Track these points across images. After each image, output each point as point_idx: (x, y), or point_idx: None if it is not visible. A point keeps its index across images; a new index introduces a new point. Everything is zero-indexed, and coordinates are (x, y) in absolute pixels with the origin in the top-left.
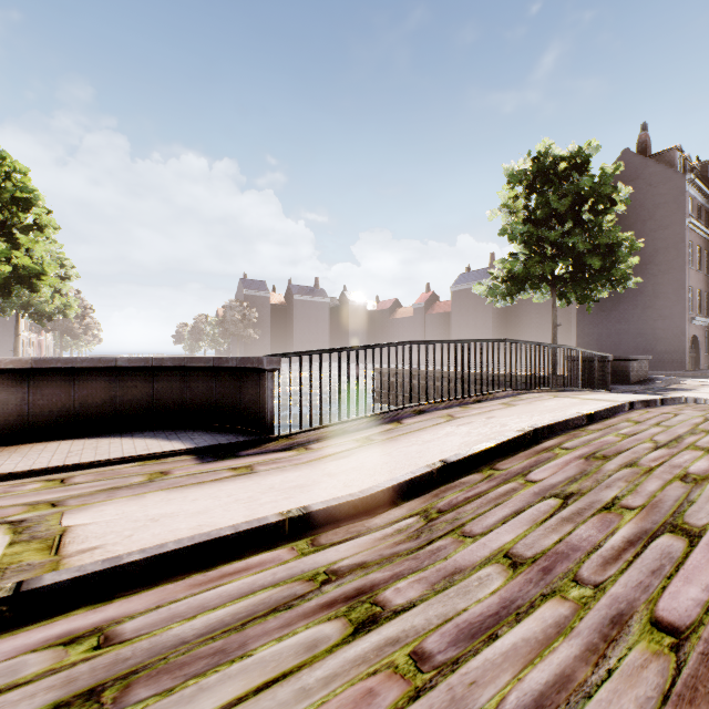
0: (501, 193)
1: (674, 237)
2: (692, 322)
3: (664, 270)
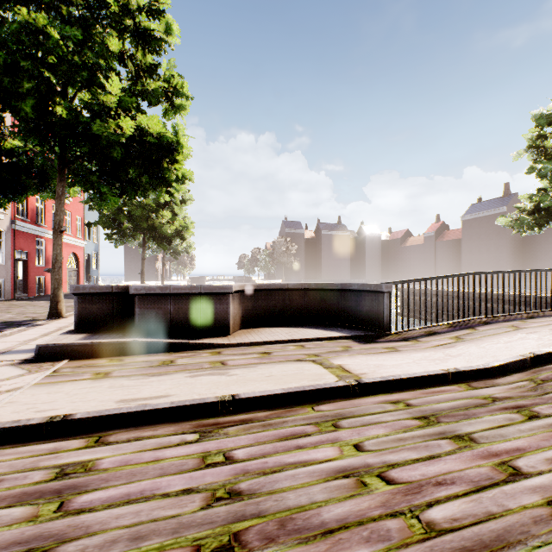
0: (526, 135)
1: None
2: None
3: None
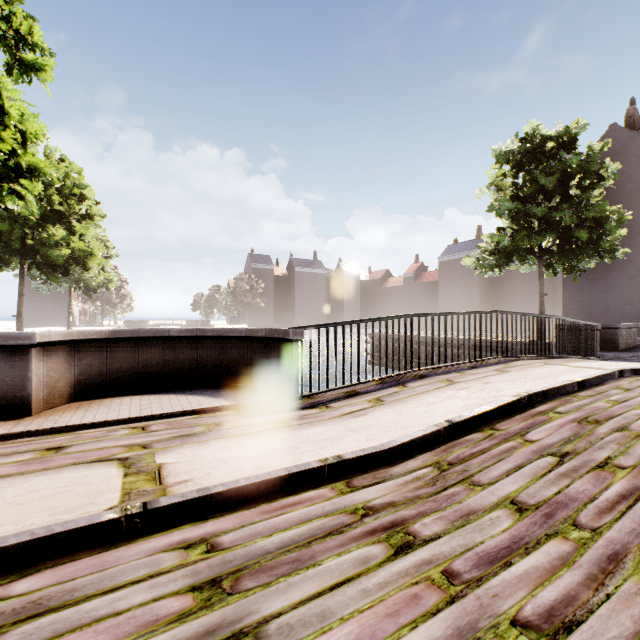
0: (489, 172)
1: None
2: None
3: None
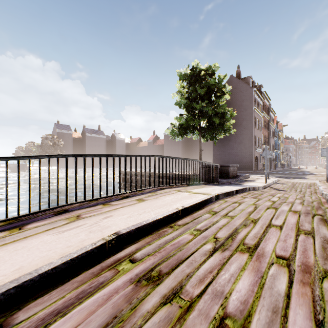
0: (177, 85)
1: (249, 114)
2: (256, 150)
3: (245, 128)
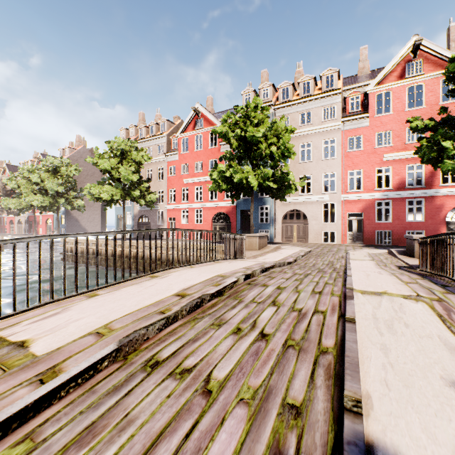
0: None
1: None
2: None
3: None
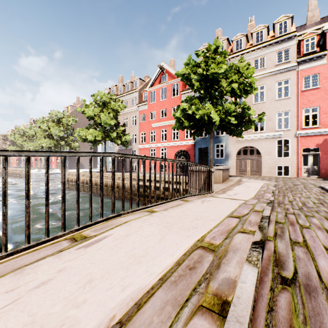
0: None
1: None
2: None
3: None
